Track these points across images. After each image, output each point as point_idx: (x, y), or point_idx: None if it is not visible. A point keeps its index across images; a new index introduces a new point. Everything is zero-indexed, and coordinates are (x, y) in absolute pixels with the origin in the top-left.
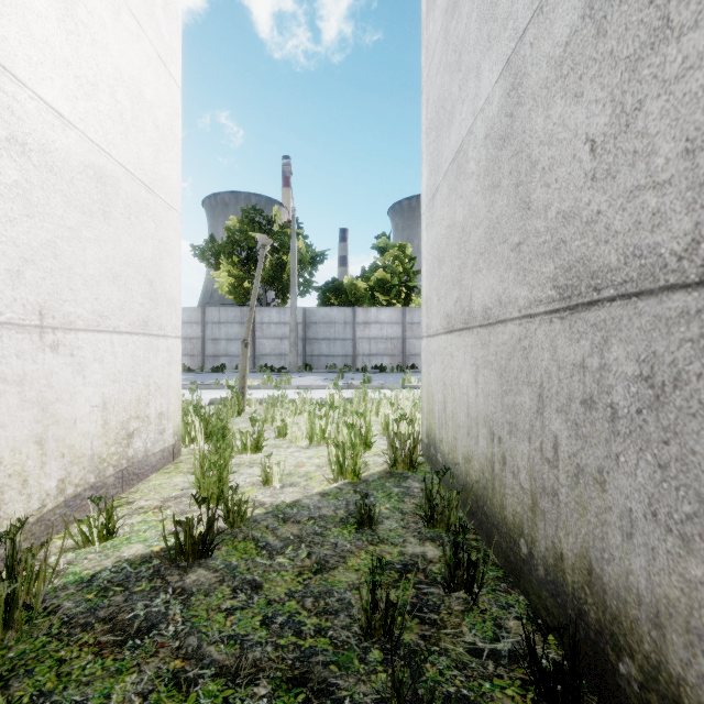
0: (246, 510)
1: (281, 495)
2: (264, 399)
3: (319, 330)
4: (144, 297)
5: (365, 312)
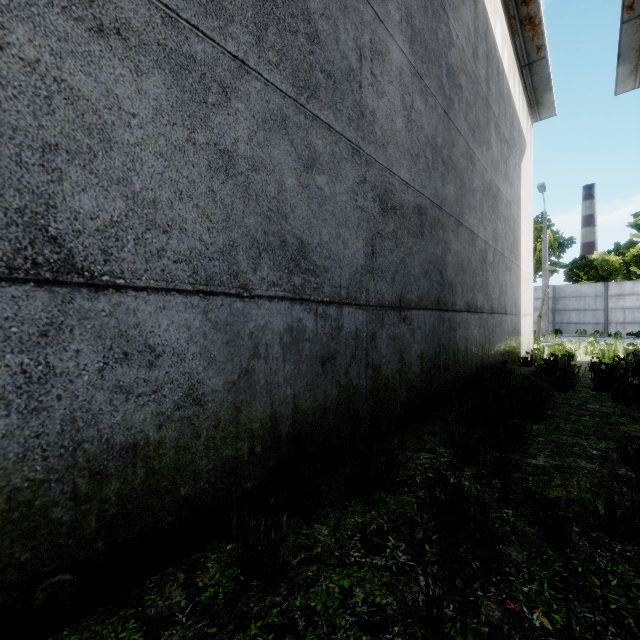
0: (574, 358)
1: (581, 360)
2: (546, 345)
3: (568, 303)
4: (530, 306)
5: (618, 286)
